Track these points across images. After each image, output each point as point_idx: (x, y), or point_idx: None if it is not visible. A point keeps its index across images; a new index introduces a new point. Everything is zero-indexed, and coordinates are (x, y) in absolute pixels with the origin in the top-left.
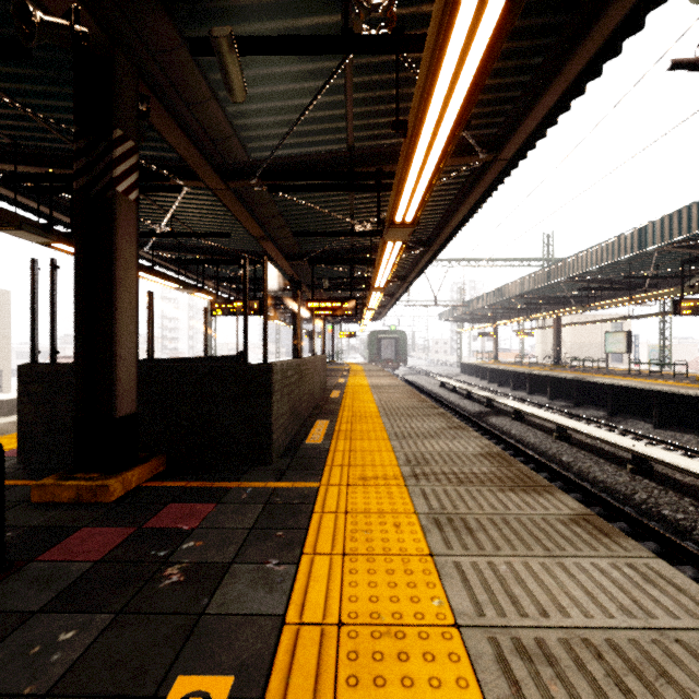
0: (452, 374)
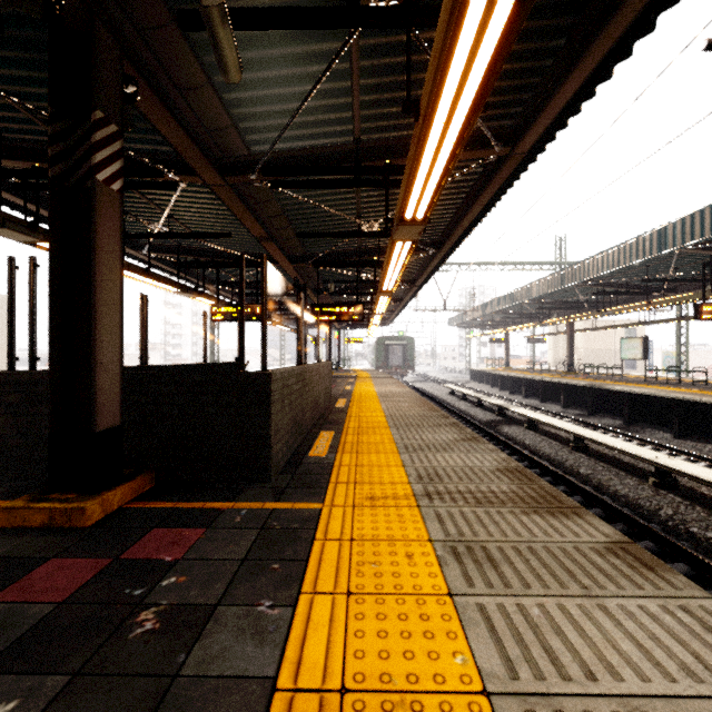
0: (462, 381)
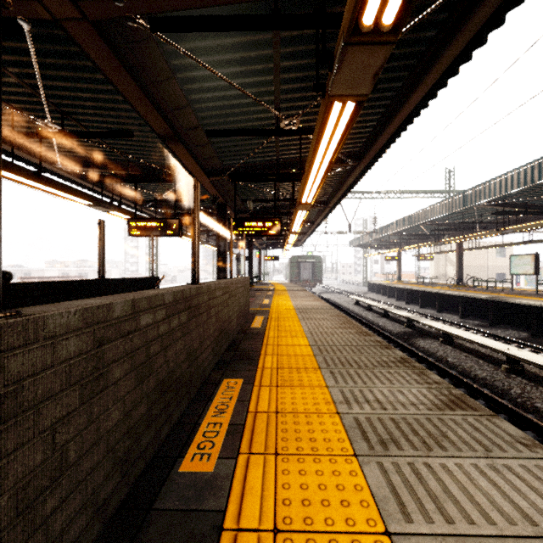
0: (361, 292)
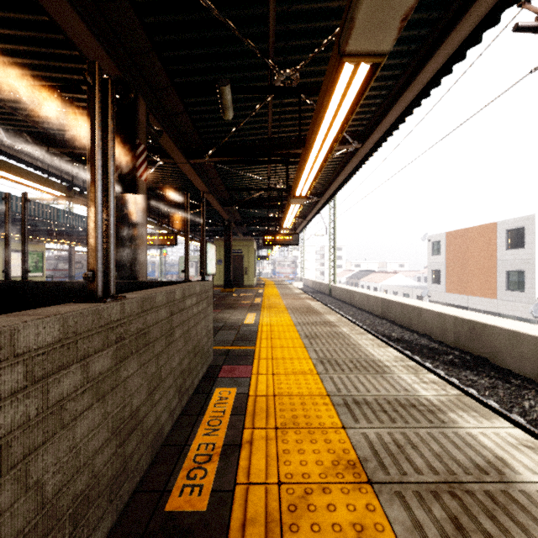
0: None
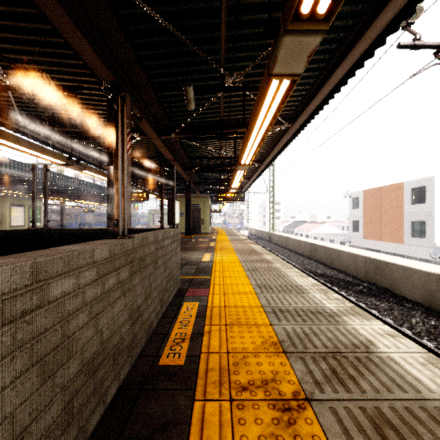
0: None
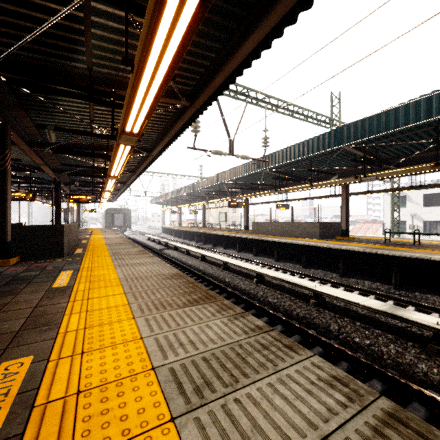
0: (158, 233)
